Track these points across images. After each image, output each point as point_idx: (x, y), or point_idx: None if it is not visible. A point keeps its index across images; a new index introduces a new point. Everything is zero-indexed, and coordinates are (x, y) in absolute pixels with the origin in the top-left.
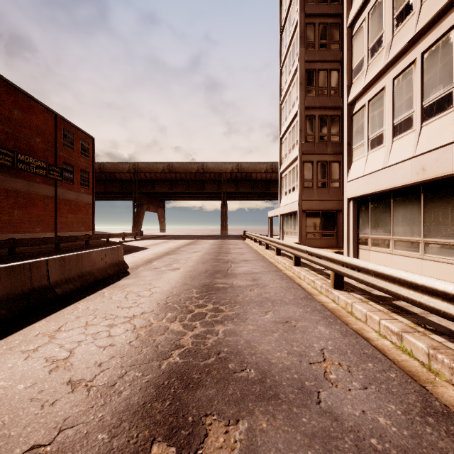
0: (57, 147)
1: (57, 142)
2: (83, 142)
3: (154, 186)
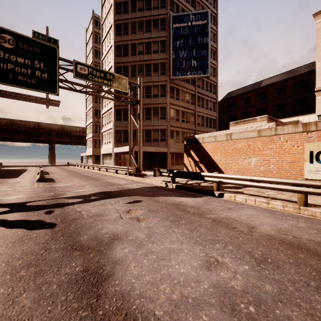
0: None
1: None
2: None
3: None
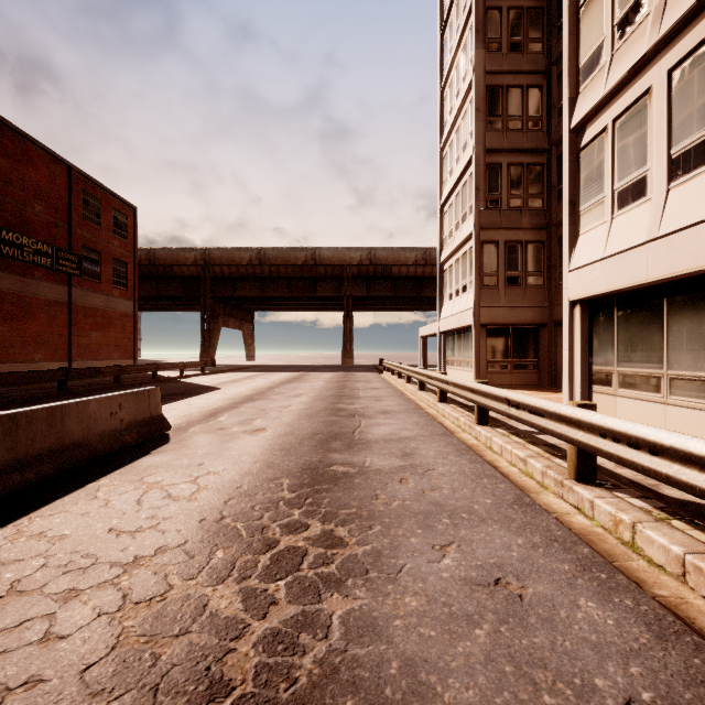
0: (72, 220)
1: (71, 213)
2: (117, 214)
3: (237, 287)
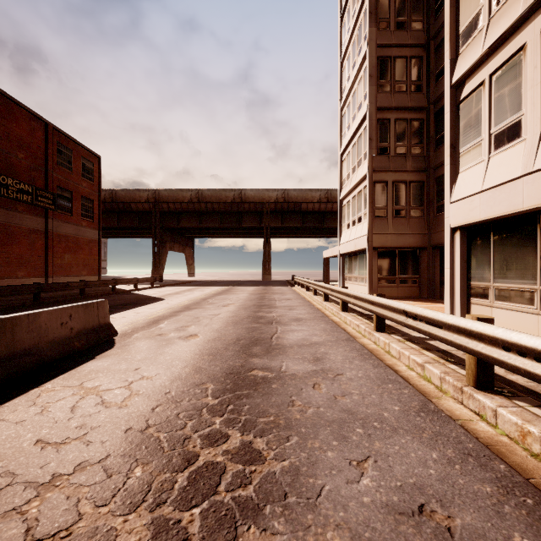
0: (49, 166)
1: (48, 160)
2: (85, 162)
3: (180, 219)
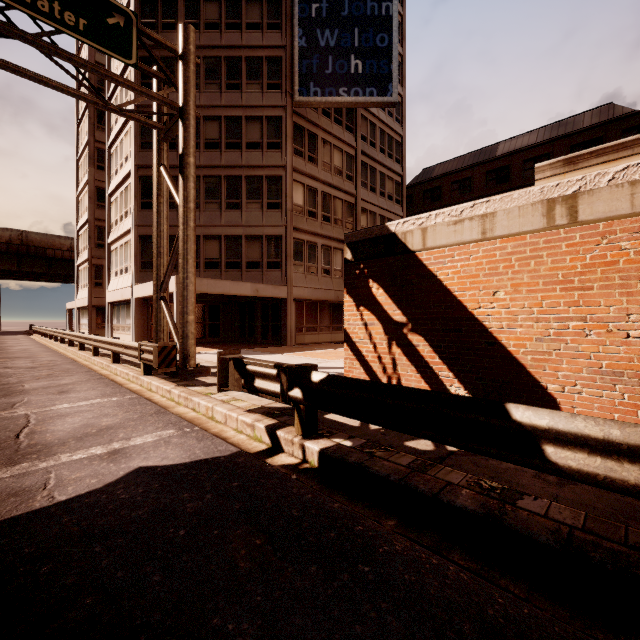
0: None
1: None
2: None
3: None
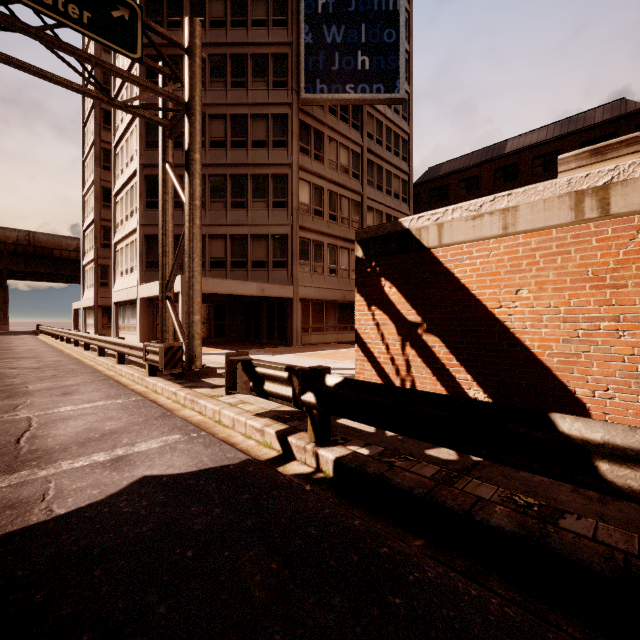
0: None
1: None
2: None
3: None
